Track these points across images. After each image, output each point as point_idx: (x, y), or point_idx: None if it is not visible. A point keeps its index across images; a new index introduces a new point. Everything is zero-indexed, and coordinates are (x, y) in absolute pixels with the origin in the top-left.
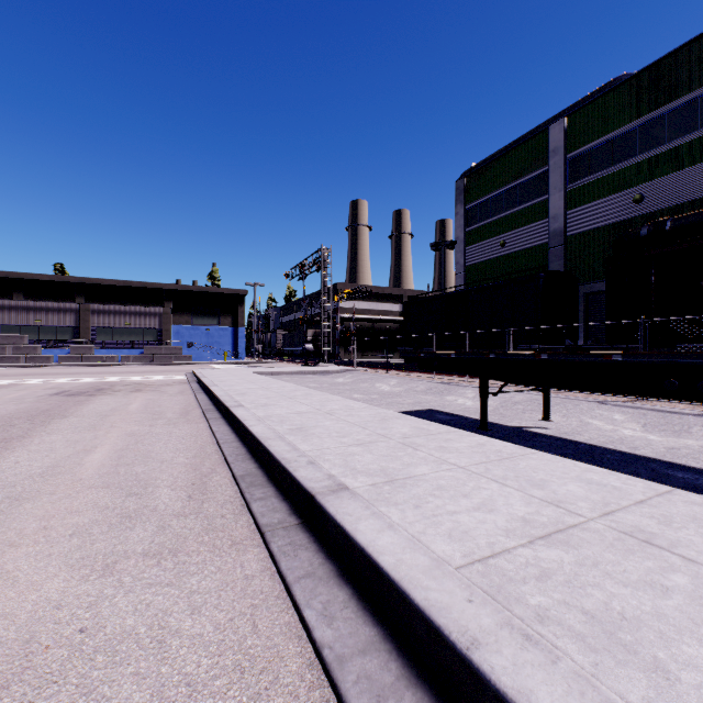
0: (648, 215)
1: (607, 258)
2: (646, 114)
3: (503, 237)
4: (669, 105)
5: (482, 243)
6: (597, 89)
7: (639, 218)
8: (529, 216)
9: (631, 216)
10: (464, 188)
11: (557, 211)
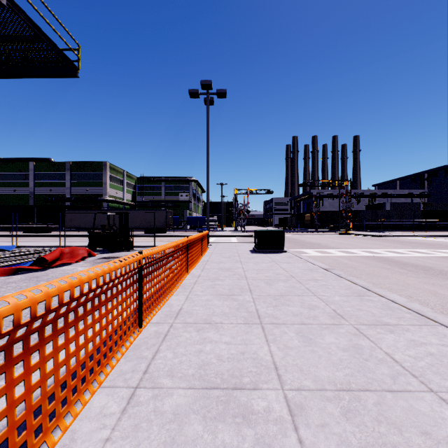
0: (53, 195)
1: (37, 206)
2: (53, 172)
3: (15, 188)
4: (57, 172)
5: (7, 188)
6: (44, 158)
7: (51, 194)
8: (24, 185)
9: (50, 194)
10: None
11: (32, 186)
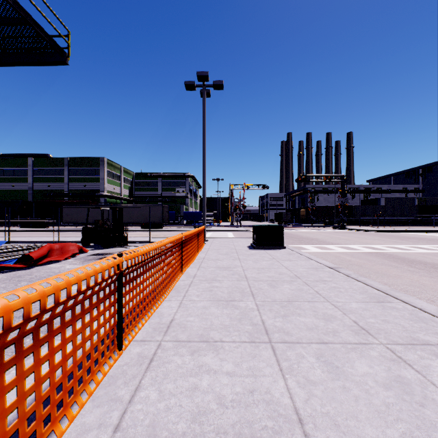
0: (51, 190)
1: (35, 201)
2: (51, 167)
3: (14, 184)
4: (55, 168)
5: (6, 183)
6: (42, 154)
7: (50, 190)
8: (23, 180)
9: (48, 189)
10: None
11: (31, 182)
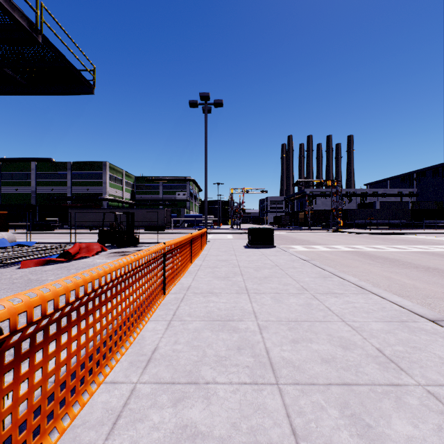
0: (54, 194)
1: (39, 205)
2: (54, 171)
3: (17, 187)
4: (58, 172)
5: (9, 187)
6: (45, 158)
7: (53, 193)
8: (26, 184)
9: (51, 193)
10: (1, 165)
11: (34, 186)
